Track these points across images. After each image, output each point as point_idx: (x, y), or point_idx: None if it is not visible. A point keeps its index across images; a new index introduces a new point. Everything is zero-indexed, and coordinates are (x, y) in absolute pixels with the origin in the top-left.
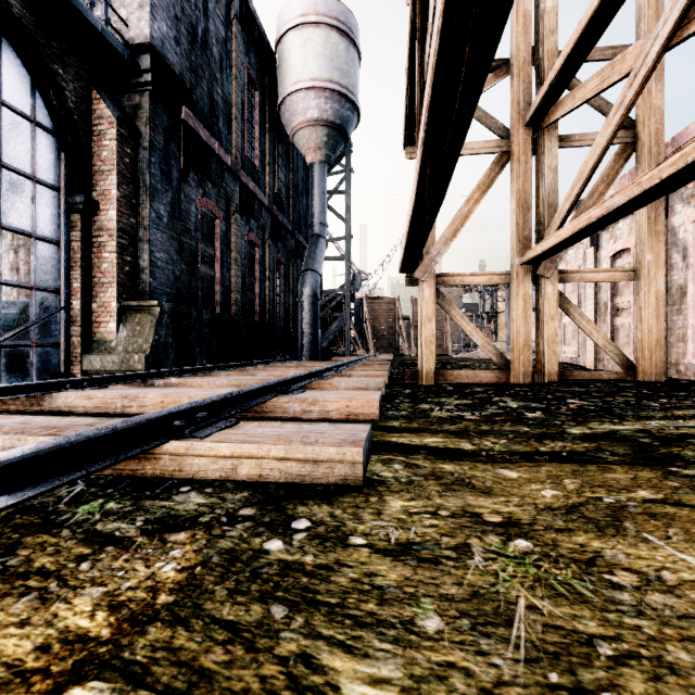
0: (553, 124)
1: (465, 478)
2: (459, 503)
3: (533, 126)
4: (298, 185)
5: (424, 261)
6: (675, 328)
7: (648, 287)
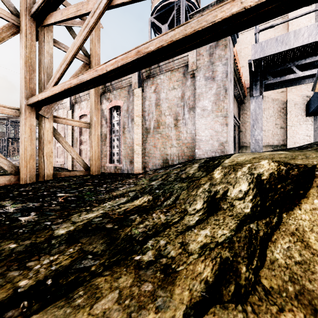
0: (50, 28)
1: None
2: None
3: (37, 20)
4: None
5: None
6: (103, 151)
7: (95, 132)
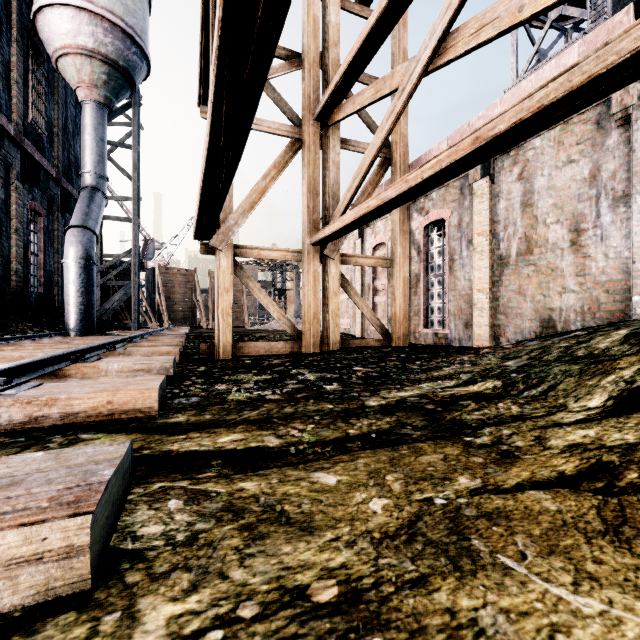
0: (336, 125)
1: (275, 503)
2: (272, 569)
3: (321, 122)
4: (66, 124)
5: (221, 229)
6: (413, 305)
7: (399, 273)
